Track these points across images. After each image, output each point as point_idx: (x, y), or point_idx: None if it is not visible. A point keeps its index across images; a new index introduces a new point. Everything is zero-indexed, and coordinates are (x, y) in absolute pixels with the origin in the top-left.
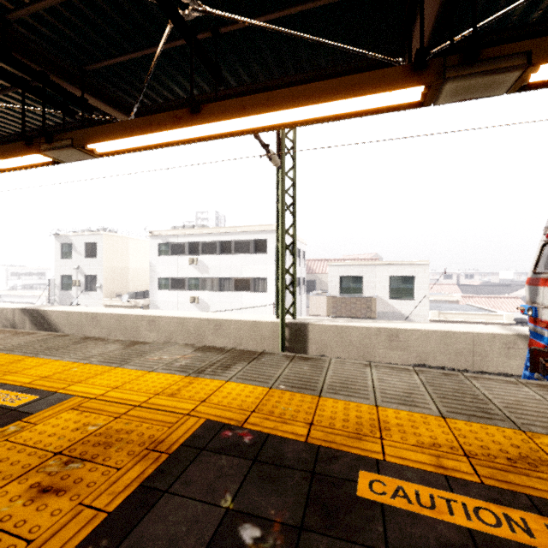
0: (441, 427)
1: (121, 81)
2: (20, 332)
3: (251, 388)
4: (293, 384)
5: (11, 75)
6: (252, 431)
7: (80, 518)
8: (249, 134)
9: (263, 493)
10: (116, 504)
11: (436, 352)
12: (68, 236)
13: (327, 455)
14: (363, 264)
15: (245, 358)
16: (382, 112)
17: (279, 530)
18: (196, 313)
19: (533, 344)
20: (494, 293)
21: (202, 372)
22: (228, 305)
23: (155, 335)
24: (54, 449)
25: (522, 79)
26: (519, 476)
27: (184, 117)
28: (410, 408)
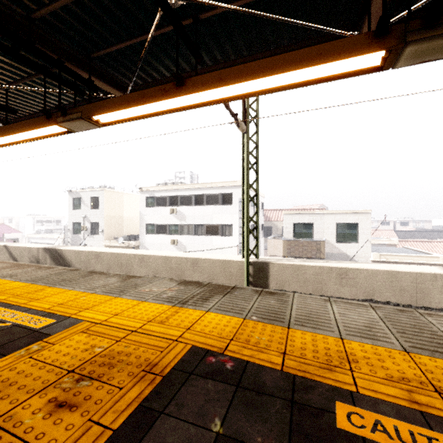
0: (406, 362)
1: (119, 65)
2: (43, 267)
3: (228, 318)
4: (263, 315)
5: (35, 63)
6: (232, 358)
7: (90, 434)
8: (225, 102)
9: (248, 419)
10: (120, 422)
11: (382, 289)
12: (78, 192)
13: (303, 384)
14: (313, 213)
15: (220, 291)
16: (343, 77)
17: None
18: (177, 253)
19: None
20: (427, 238)
21: (185, 302)
22: (201, 246)
23: (144, 270)
24: (68, 368)
25: None
26: None
27: (171, 90)
28: (373, 341)
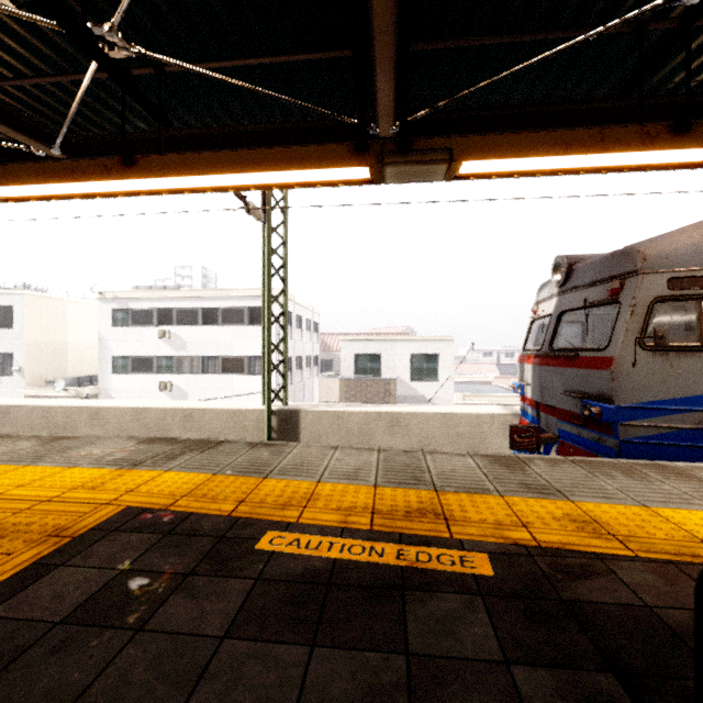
0: (367, 494)
1: (38, 104)
2: None
3: (192, 475)
4: (242, 469)
5: None
6: (175, 512)
7: None
8: (198, 193)
9: (164, 556)
10: (2, 579)
11: (437, 436)
12: None
13: (244, 523)
14: (382, 339)
15: (199, 448)
16: (336, 185)
17: (168, 578)
18: (159, 402)
19: (522, 422)
20: None
21: (140, 464)
22: (213, 392)
23: (99, 432)
24: None
25: (451, 171)
26: (405, 522)
27: (115, 168)
28: (350, 481)
